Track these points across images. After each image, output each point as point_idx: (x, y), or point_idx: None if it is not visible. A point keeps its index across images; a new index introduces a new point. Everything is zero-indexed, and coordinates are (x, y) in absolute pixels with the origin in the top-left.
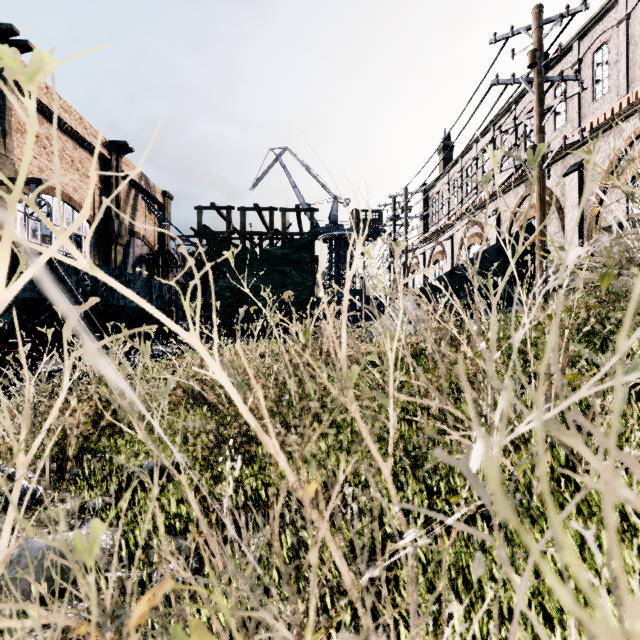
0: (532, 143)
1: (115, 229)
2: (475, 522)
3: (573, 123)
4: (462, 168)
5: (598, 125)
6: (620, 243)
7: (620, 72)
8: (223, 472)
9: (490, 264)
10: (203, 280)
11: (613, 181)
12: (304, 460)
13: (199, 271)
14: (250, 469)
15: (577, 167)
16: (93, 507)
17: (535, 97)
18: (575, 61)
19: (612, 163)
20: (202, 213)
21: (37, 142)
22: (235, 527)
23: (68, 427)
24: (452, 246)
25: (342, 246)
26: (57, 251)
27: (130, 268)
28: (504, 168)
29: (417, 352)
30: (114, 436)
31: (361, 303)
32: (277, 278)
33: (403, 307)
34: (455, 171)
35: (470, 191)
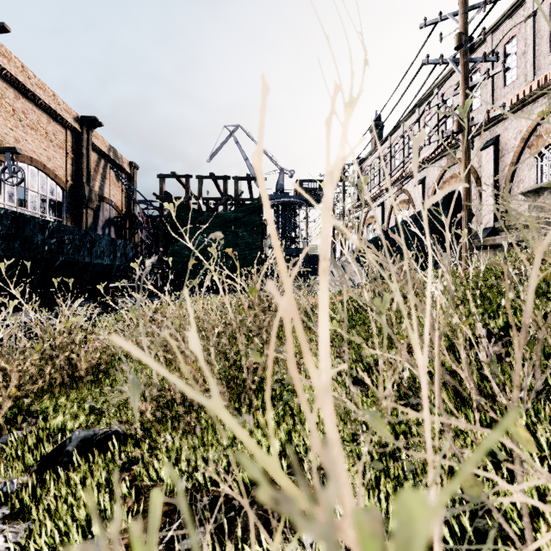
0: (451, 123)
1: (86, 194)
2: (470, 542)
3: (487, 105)
4: (391, 144)
5: (511, 105)
6: (538, 206)
7: (528, 61)
8: (160, 444)
9: (421, 225)
10: (165, 240)
11: (524, 154)
12: (250, 430)
13: (161, 232)
14: (189, 442)
15: (493, 142)
16: (5, 492)
17: (461, 76)
18: (489, 52)
19: (523, 138)
20: (164, 181)
21: (13, 115)
22: (165, 524)
23: (3, 388)
24: (383, 211)
25: (287, 211)
26: (32, 214)
27: (100, 229)
28: (433, 140)
29: (360, 306)
30: (56, 395)
31: (304, 261)
32: (230, 238)
33: (379, 259)
34: (385, 147)
35: (402, 161)
